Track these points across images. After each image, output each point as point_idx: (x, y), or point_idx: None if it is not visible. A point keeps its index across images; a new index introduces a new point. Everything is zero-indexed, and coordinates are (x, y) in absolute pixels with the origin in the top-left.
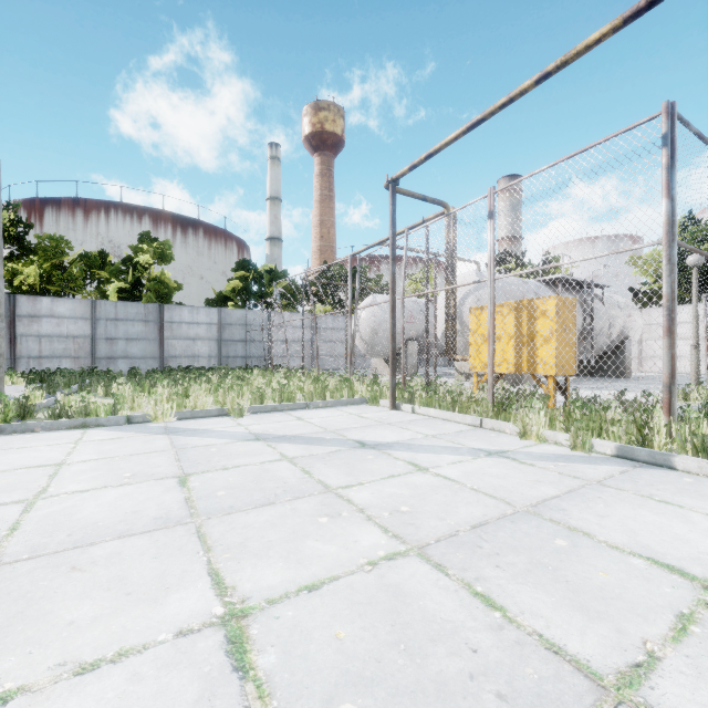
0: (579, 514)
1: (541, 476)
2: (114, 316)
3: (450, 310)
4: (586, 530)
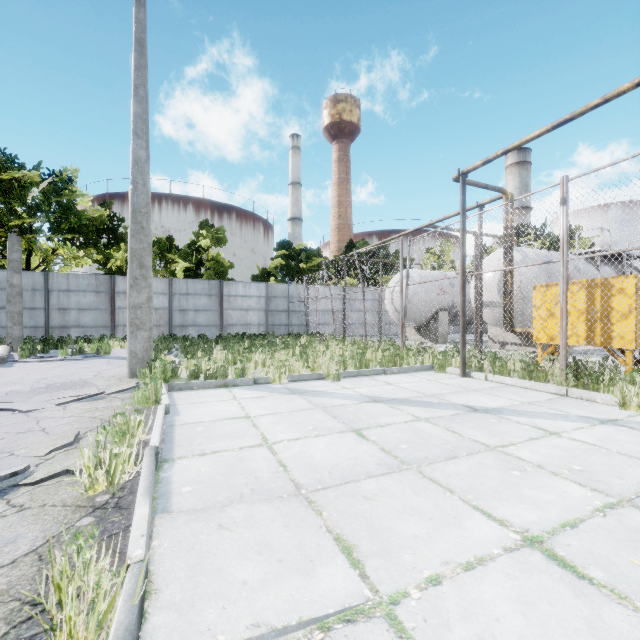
0: None
1: None
2: (185, 292)
3: (508, 286)
4: None
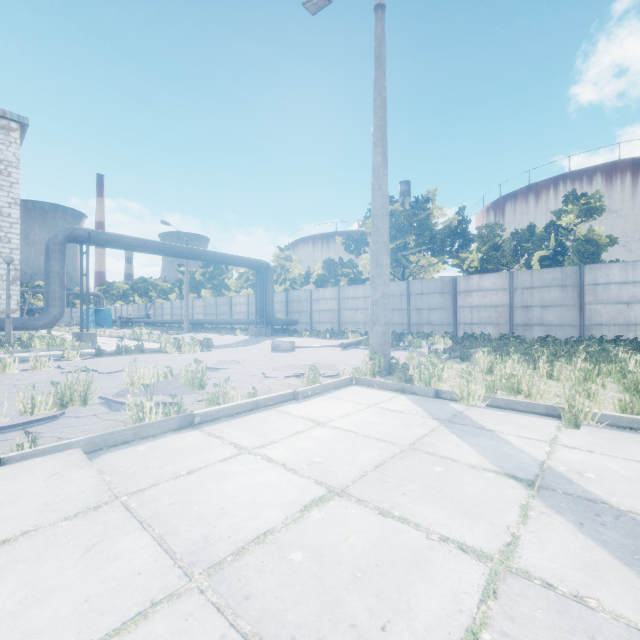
0: None
1: None
2: (529, 285)
3: None
4: None
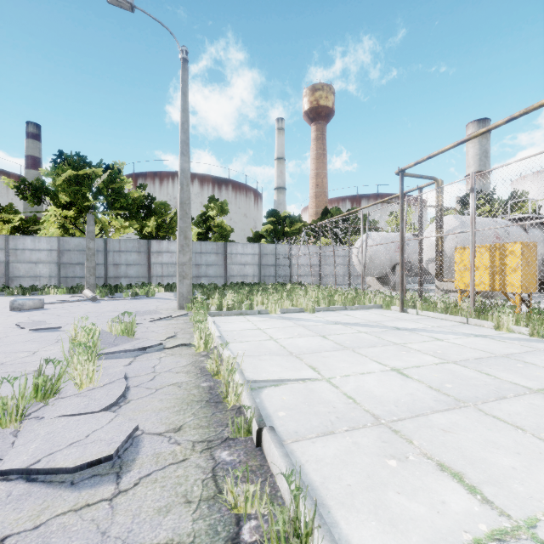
0: (530, 359)
1: (510, 346)
2: (200, 251)
3: (439, 248)
4: (533, 363)
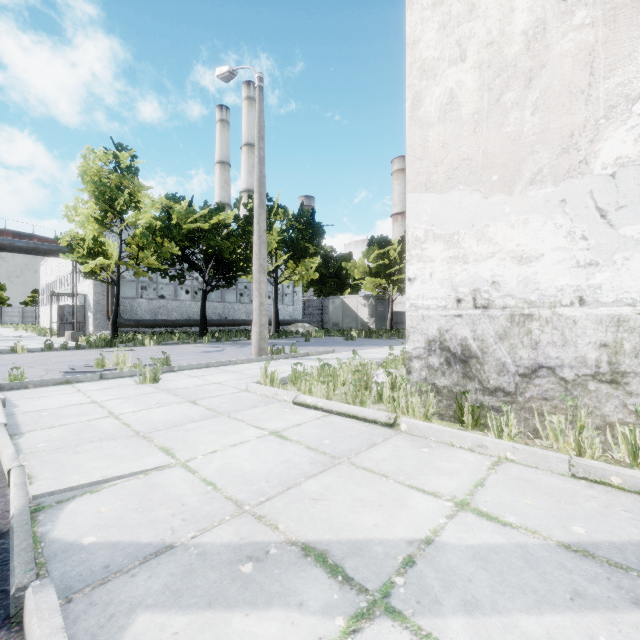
0: None
1: None
2: None
3: None
4: None
